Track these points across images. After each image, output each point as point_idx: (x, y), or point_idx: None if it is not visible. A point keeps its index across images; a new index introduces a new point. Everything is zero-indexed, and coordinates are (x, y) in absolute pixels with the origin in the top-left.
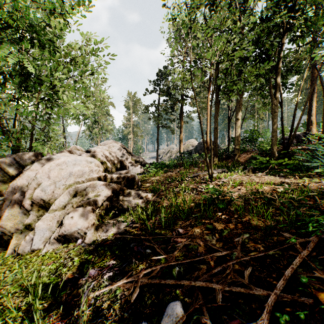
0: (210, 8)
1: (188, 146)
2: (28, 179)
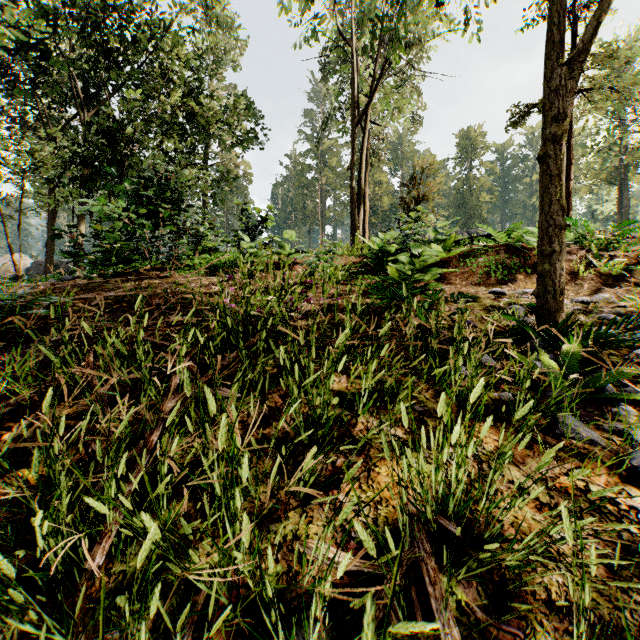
0: (37, 72)
1: (8, 268)
2: None
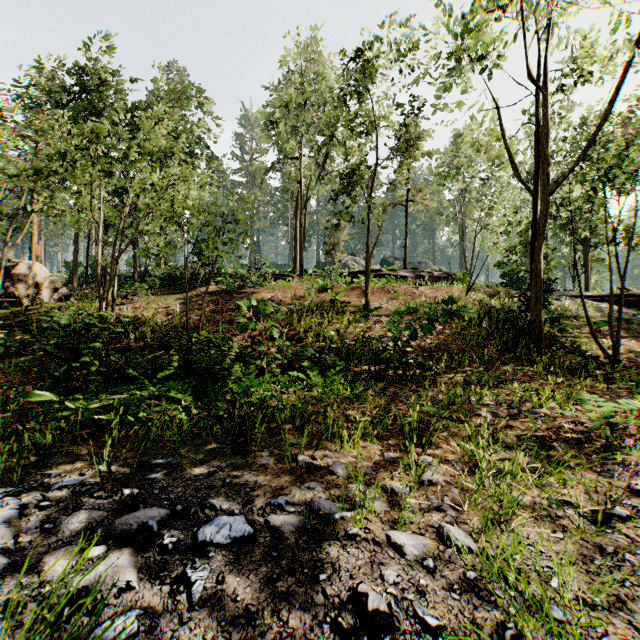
0: None
1: None
2: (25, 271)
